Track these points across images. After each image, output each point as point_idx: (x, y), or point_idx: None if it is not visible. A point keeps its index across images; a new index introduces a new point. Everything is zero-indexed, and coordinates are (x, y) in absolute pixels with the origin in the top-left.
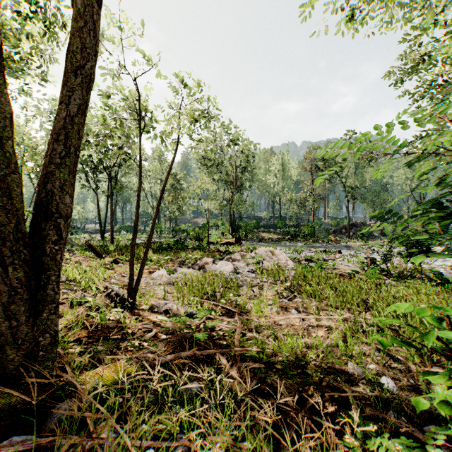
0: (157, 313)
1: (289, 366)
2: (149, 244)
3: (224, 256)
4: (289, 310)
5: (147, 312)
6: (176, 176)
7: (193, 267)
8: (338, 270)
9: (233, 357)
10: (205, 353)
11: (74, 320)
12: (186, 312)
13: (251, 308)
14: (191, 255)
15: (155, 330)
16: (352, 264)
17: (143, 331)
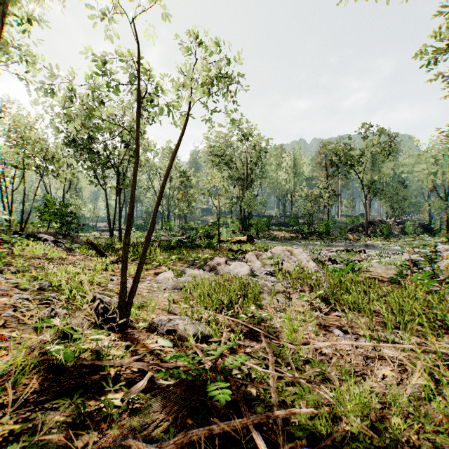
0: (158, 333)
1: (369, 448)
2: (147, 242)
3: (237, 256)
4: (330, 329)
5: (144, 332)
6: (186, 174)
7: (203, 268)
8: (371, 274)
9: (274, 432)
10: (229, 427)
11: (20, 362)
12: (196, 333)
13: (282, 328)
14: (201, 254)
15: (148, 374)
16: (384, 266)
17: (132, 370)
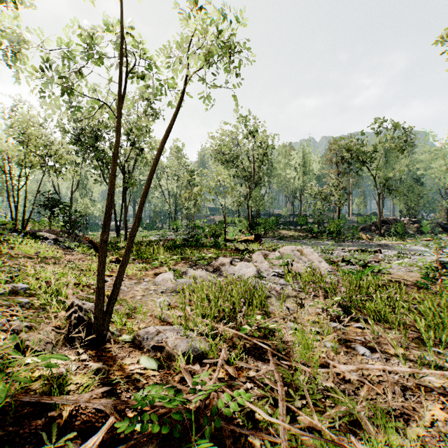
0: (143, 349)
1: None
2: (131, 240)
3: (243, 256)
4: (353, 346)
5: (126, 348)
6: (193, 173)
7: (206, 268)
8: (391, 276)
9: None
10: None
11: None
12: (188, 350)
13: (294, 345)
14: (204, 254)
15: (108, 421)
16: (404, 267)
17: (95, 408)
